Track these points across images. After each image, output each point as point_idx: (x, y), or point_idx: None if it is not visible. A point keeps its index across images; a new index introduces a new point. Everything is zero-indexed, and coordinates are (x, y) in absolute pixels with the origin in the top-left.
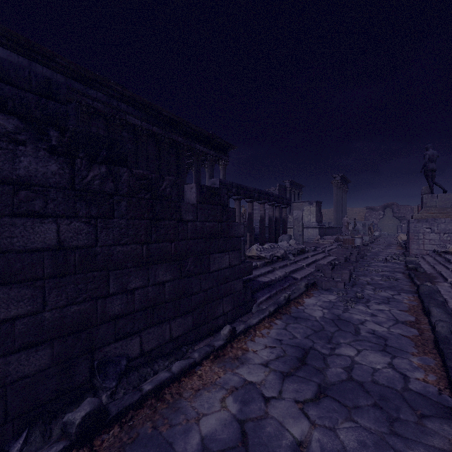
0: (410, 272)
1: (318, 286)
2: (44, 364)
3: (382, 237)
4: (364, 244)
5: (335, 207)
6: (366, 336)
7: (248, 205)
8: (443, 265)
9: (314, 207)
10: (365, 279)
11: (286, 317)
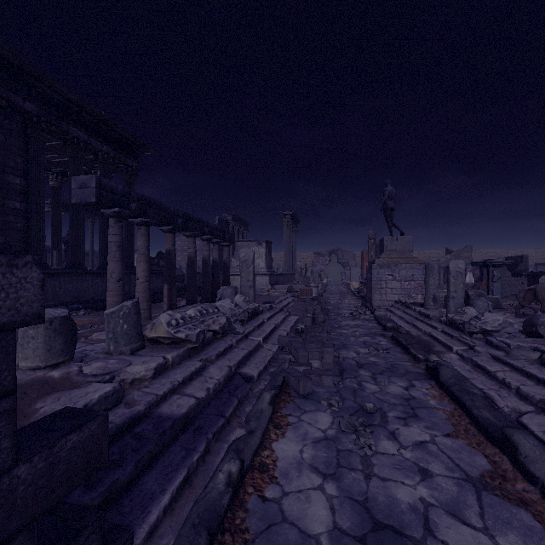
0: (397, 337)
1: (291, 387)
2: None
3: (330, 285)
4: (319, 293)
5: (285, 250)
6: None
7: (167, 238)
8: (424, 321)
9: (264, 248)
10: (350, 355)
11: None
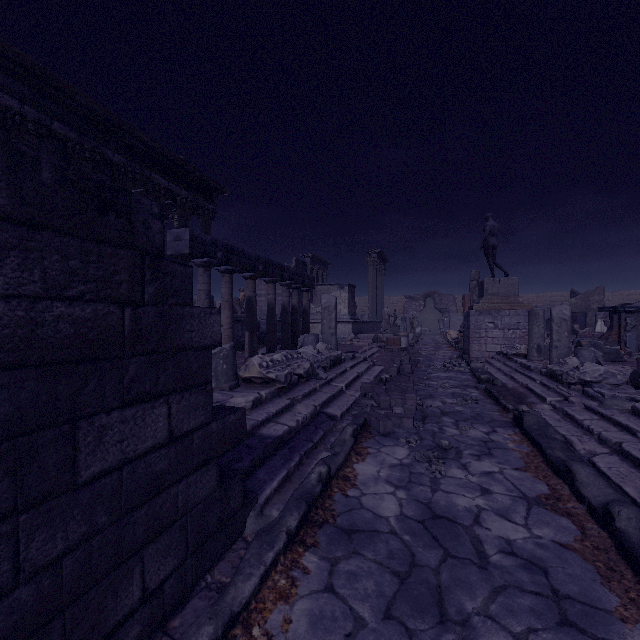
0: (489, 388)
1: (372, 427)
2: None
3: (424, 334)
4: (409, 344)
5: (371, 294)
6: (505, 568)
7: (248, 284)
8: (523, 373)
9: (346, 292)
10: (435, 404)
11: (327, 535)
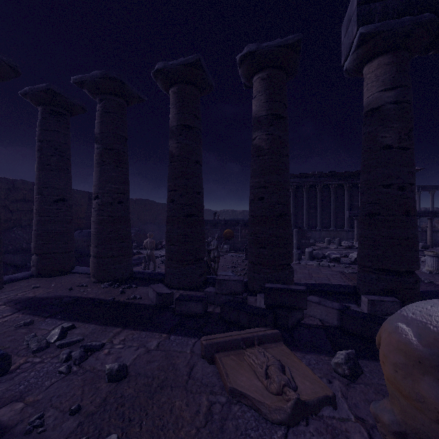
0: None
1: None
2: None
3: None
4: None
5: None
6: None
7: None
8: None
9: None
10: None
11: None
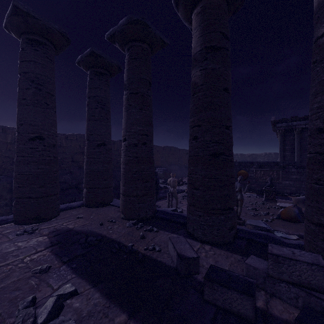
0: None
1: None
2: (294, 189)
3: None
4: None
5: None
6: None
7: None
8: None
9: None
10: None
11: None
